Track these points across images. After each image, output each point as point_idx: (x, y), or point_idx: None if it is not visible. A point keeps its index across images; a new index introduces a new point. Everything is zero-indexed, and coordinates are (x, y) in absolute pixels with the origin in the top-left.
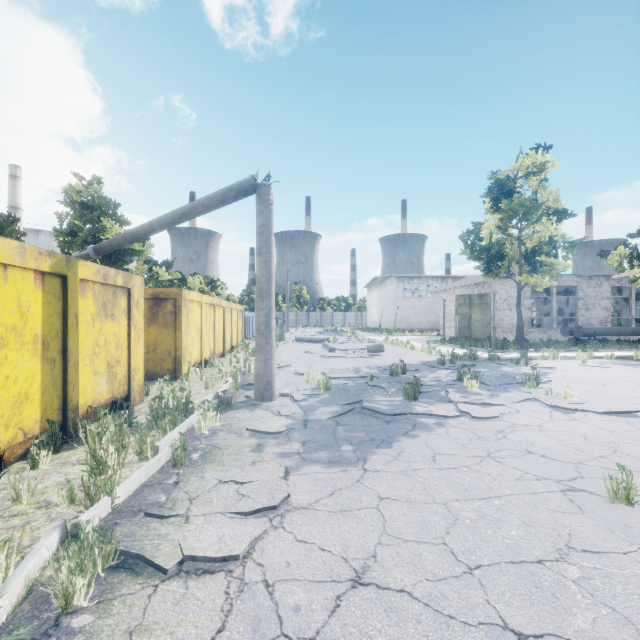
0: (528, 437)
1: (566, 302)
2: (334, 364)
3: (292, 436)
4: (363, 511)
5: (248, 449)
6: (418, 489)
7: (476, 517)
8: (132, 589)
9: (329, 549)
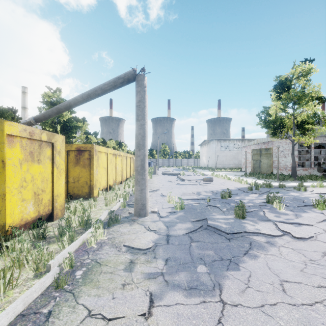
0: None
1: (318, 152)
2: (184, 189)
3: (157, 252)
4: None
5: (122, 267)
6: None
7: None
8: None
9: None
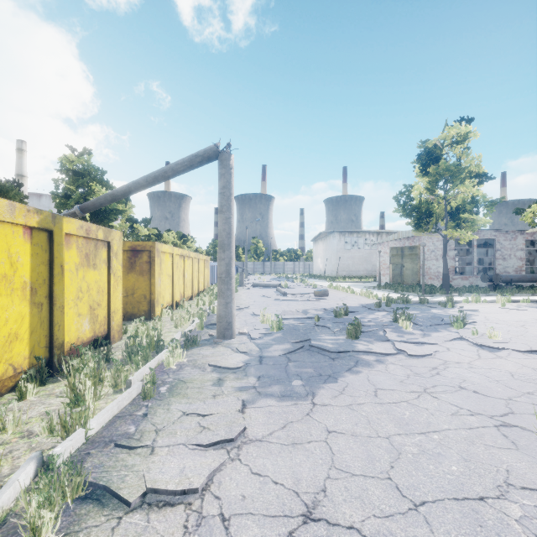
0: (460, 374)
1: (485, 253)
2: (286, 306)
3: (249, 371)
4: (313, 444)
5: (210, 383)
6: (362, 423)
7: (417, 452)
8: (97, 521)
9: (281, 482)
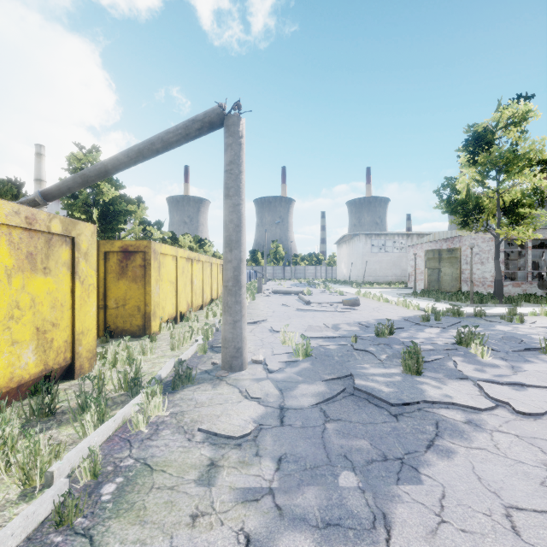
0: None
1: (538, 256)
2: (311, 319)
3: (262, 443)
4: None
5: (193, 475)
6: None
7: None
8: None
9: None
